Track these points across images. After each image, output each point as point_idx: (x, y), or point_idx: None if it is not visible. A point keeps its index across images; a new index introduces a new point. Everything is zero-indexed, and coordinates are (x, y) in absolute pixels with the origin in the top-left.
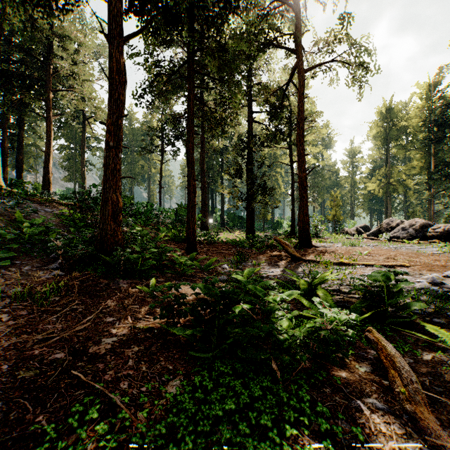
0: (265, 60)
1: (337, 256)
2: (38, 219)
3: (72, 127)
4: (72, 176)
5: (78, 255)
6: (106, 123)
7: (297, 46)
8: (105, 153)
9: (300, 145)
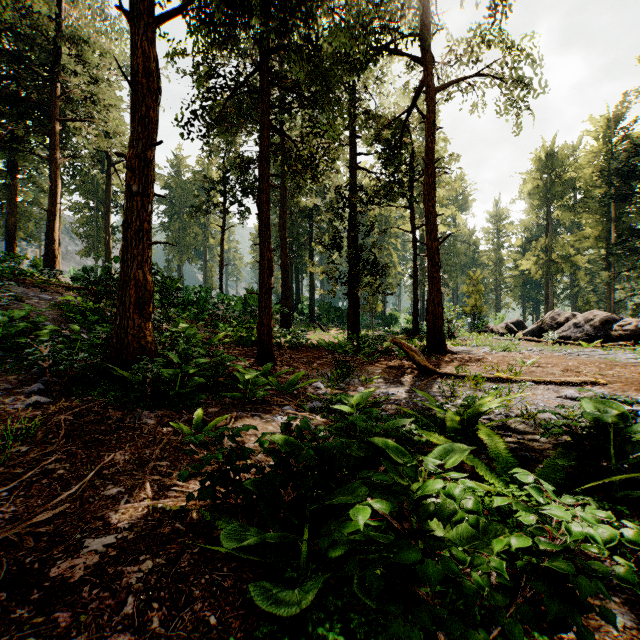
0: (375, 77)
1: (489, 368)
2: (18, 310)
3: (92, 177)
4: (93, 249)
5: (76, 369)
6: (127, 155)
7: (424, 51)
8: (126, 204)
9: (429, 200)
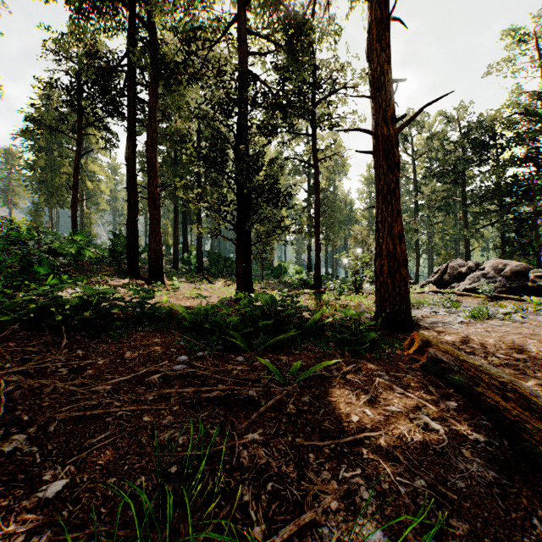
0: None
1: None
2: None
3: None
4: None
5: None
6: None
7: None
8: None
9: (383, 47)
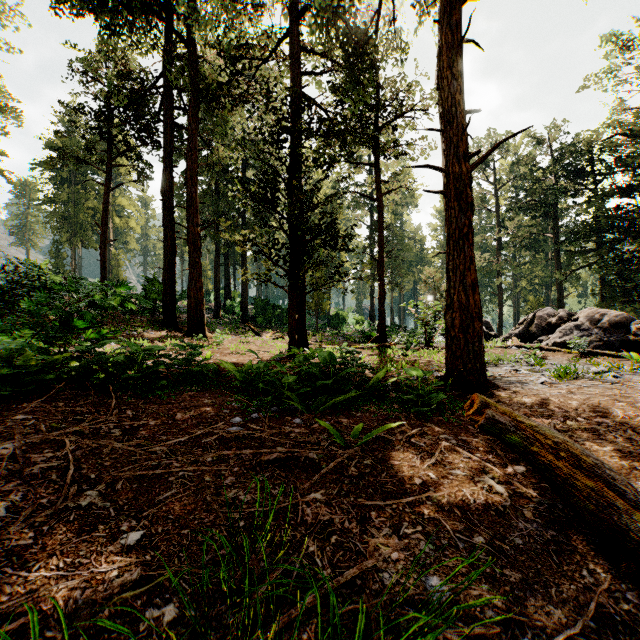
0: None
1: None
2: None
3: None
4: None
5: None
6: None
7: None
8: None
9: (455, 76)
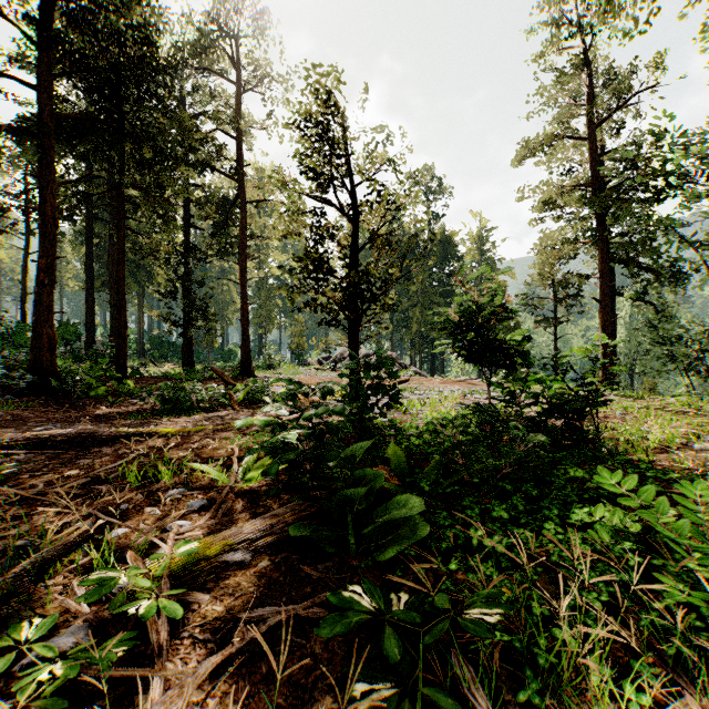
0: None
1: None
2: None
3: None
4: None
5: (22, 384)
6: (39, 261)
7: (239, 175)
8: (38, 290)
9: (242, 276)
